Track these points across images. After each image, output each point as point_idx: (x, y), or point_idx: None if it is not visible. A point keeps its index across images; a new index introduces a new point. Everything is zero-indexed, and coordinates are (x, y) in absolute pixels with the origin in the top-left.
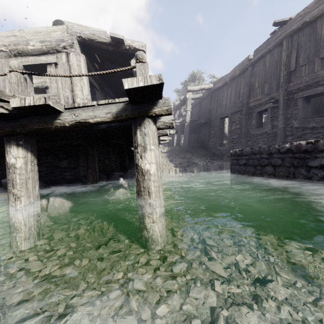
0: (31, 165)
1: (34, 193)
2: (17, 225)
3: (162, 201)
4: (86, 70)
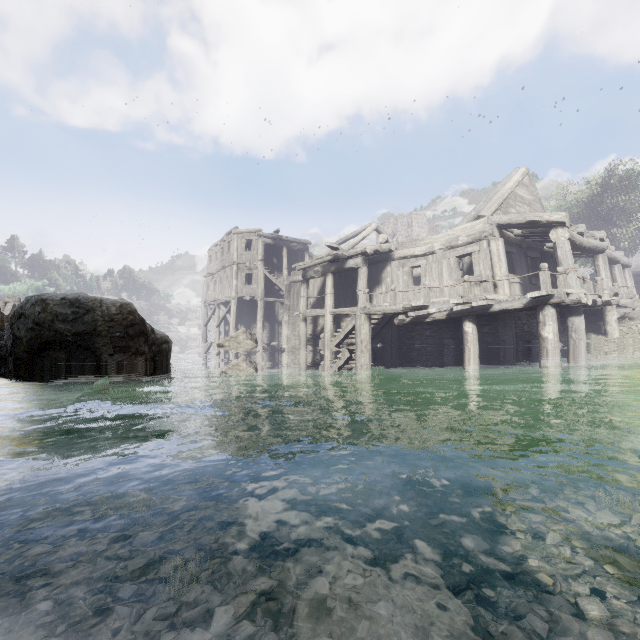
0: (475, 332)
1: (476, 347)
2: (469, 362)
3: (558, 357)
4: (503, 251)
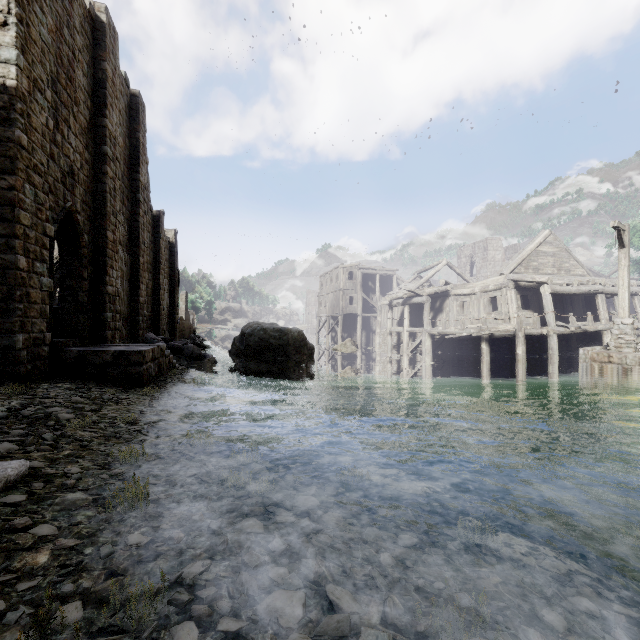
0: (487, 348)
1: (488, 357)
2: (483, 365)
3: (524, 364)
4: (515, 297)
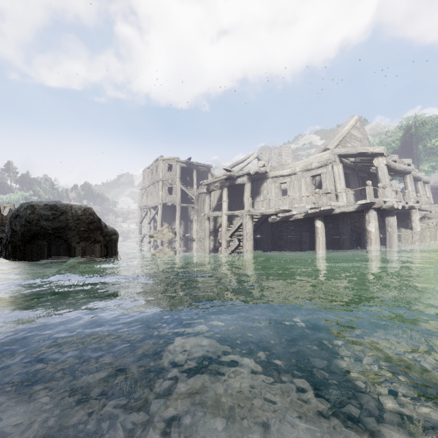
0: (323, 227)
1: (324, 237)
2: (319, 247)
3: (378, 244)
4: (342, 172)
